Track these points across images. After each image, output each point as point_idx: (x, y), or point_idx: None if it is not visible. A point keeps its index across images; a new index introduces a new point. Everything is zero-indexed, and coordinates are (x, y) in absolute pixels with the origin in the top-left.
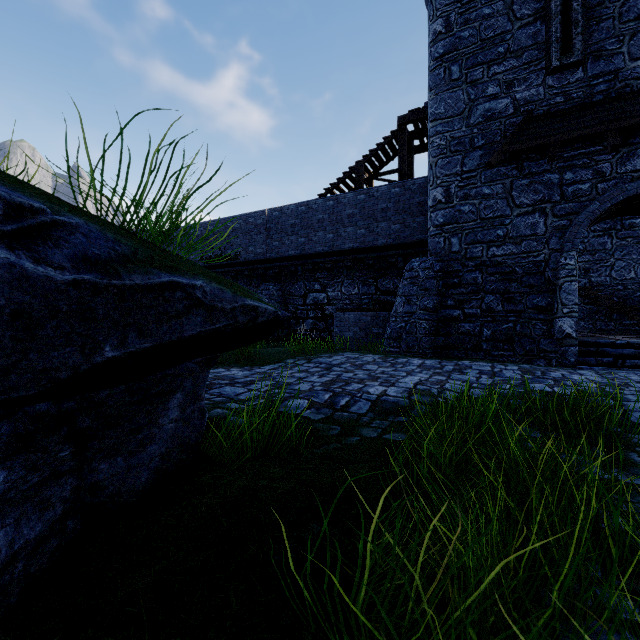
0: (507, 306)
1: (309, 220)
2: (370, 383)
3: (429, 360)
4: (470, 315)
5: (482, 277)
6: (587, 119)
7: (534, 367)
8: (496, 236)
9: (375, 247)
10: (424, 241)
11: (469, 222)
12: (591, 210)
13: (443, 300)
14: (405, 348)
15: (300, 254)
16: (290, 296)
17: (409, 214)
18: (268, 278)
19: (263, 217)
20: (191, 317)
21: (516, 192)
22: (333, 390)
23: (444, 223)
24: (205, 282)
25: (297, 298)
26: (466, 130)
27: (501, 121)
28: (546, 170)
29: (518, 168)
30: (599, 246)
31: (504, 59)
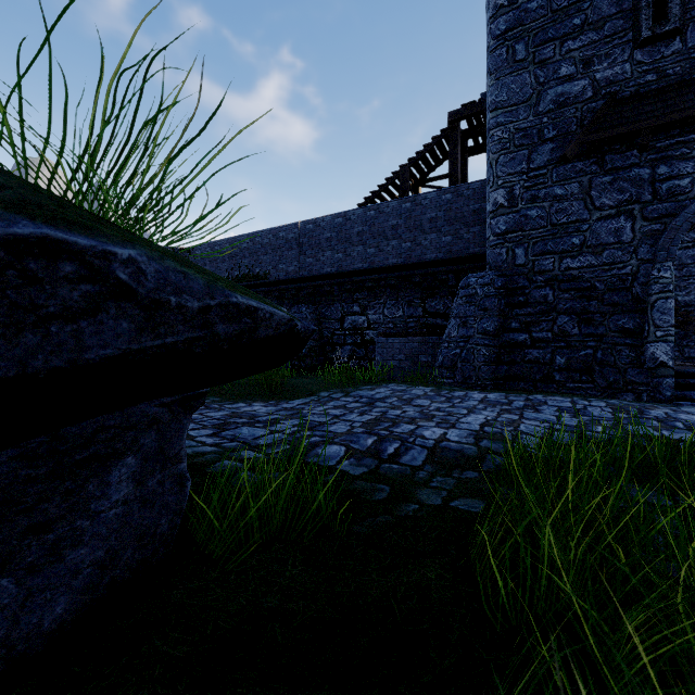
0: (585, 329)
1: (347, 233)
2: (424, 423)
3: (492, 394)
4: (539, 340)
5: (554, 294)
6: (688, 99)
7: (625, 403)
8: (571, 245)
9: (423, 262)
10: (480, 255)
11: (537, 229)
12: (692, 211)
13: (506, 322)
14: (460, 379)
15: (337, 272)
16: (325, 319)
17: (462, 224)
18: (301, 299)
19: (295, 231)
20: (103, 320)
21: (596, 192)
22: (377, 433)
23: (507, 231)
24: (146, 255)
25: (333, 322)
26: (534, 120)
27: (577, 107)
28: (634, 164)
29: (598, 163)
30: (687, 259)
31: (581, 32)
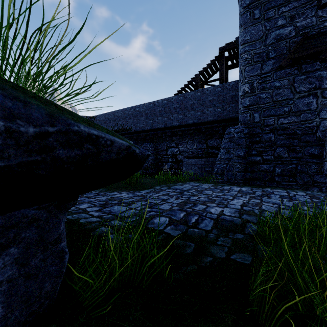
0: (291, 154)
1: (169, 108)
2: (210, 204)
3: (244, 187)
4: (267, 160)
5: (274, 137)
6: None
7: (316, 193)
8: (283, 111)
9: (206, 122)
10: (235, 117)
11: (266, 103)
12: None
13: (249, 151)
14: (226, 179)
15: (164, 127)
16: (158, 150)
17: (226, 102)
18: (146, 140)
19: (144, 107)
20: None
21: (297, 84)
22: (186, 210)
23: (250, 105)
24: None
25: (162, 151)
26: (264, 48)
27: (287, 41)
28: (317, 69)
29: (298, 69)
30: None
31: (289, 2)
